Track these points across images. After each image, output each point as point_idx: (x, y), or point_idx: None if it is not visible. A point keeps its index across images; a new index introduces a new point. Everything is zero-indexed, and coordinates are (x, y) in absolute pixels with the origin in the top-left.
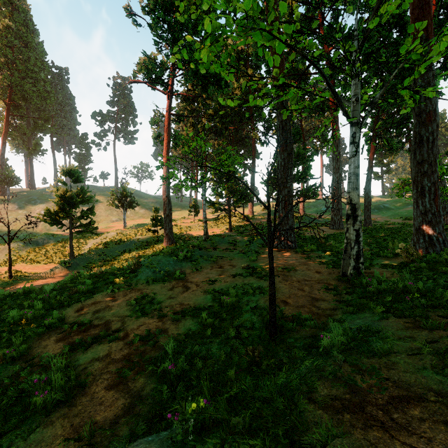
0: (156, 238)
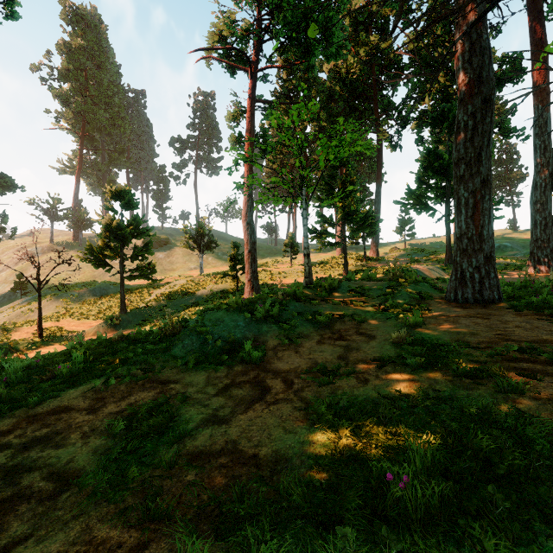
0: (236, 287)
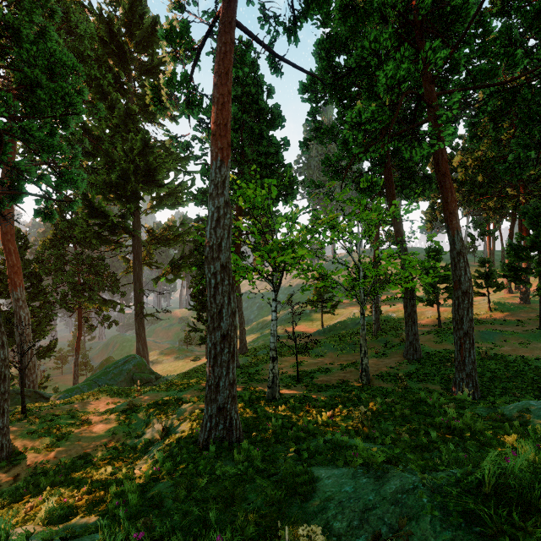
0: None
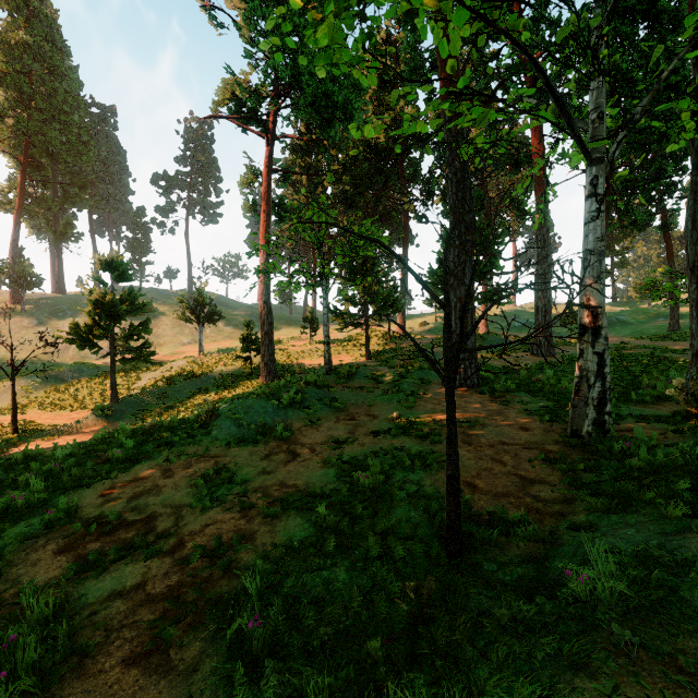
0: (249, 370)
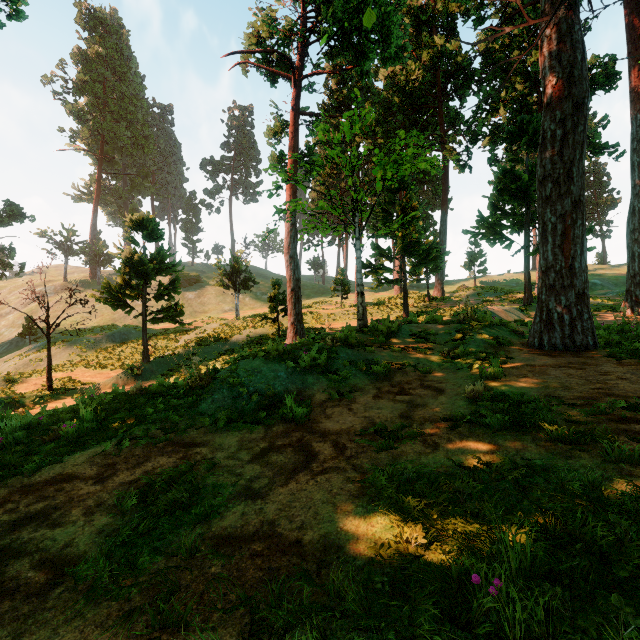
0: (277, 332)
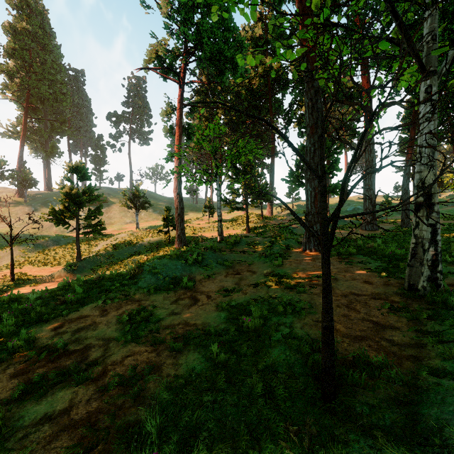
0: (168, 240)
